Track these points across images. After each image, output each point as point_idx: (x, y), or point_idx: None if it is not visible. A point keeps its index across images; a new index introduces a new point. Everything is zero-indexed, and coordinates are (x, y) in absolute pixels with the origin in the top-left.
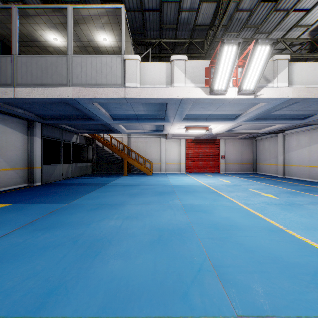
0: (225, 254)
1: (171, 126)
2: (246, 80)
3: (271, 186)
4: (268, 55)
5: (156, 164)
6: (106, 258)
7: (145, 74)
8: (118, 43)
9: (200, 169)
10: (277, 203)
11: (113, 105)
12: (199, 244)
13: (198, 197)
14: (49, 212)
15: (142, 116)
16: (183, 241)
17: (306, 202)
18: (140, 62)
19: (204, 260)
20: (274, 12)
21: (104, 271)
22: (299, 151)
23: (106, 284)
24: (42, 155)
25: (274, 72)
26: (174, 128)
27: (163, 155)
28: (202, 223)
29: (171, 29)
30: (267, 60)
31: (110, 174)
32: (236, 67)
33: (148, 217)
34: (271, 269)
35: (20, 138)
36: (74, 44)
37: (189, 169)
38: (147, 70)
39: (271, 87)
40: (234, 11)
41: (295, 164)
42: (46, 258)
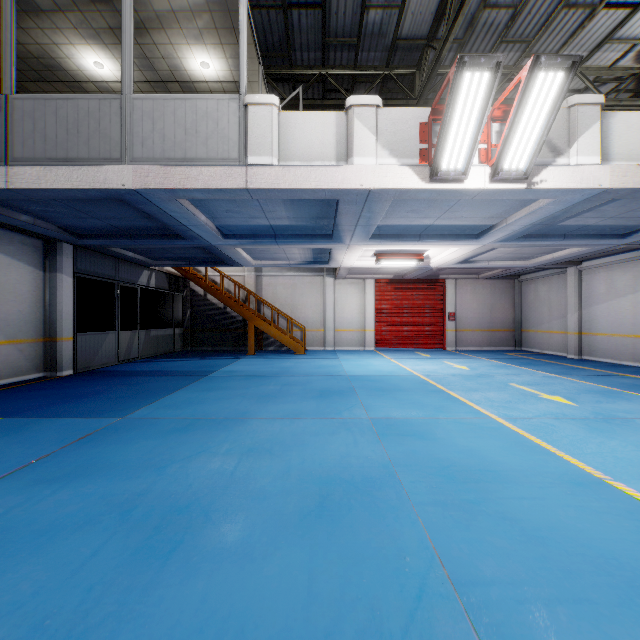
0: (478, 548)
1: (345, 252)
2: (511, 148)
3: (557, 378)
4: (559, 94)
5: (315, 330)
6: (194, 559)
7: (291, 137)
8: (232, 74)
9: (406, 342)
10: (577, 417)
11: (223, 206)
12: (416, 519)
13: (405, 401)
14: (78, 437)
15: (286, 230)
16: (377, 512)
17: (639, 414)
18: (281, 112)
19: (431, 563)
20: (563, 10)
21: (185, 596)
22: (613, 304)
23: (187, 637)
24: (75, 313)
25: (569, 132)
26: (352, 256)
27: (329, 313)
28: (419, 464)
29: (346, 47)
30: (557, 104)
31: (220, 351)
32: (488, 121)
33: (296, 450)
34: (595, 591)
35: (28, 276)
36: (141, 77)
37: (383, 342)
38: (296, 128)
39: (563, 165)
40: (479, 8)
41: (603, 332)
42: (50, 559)
